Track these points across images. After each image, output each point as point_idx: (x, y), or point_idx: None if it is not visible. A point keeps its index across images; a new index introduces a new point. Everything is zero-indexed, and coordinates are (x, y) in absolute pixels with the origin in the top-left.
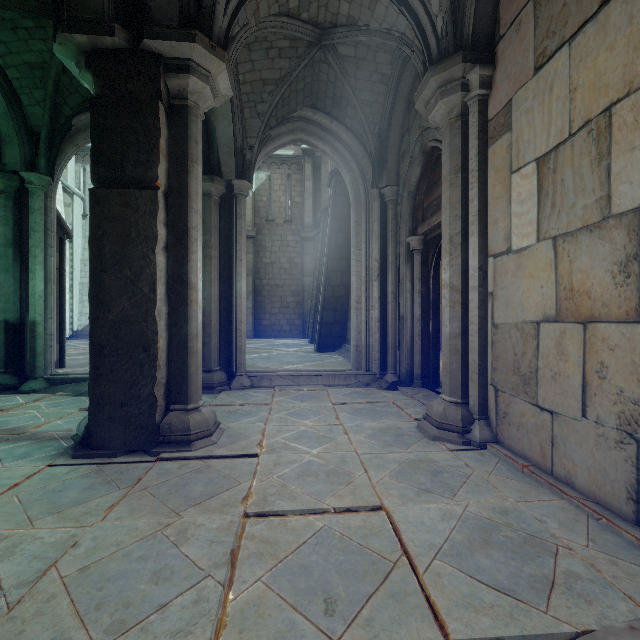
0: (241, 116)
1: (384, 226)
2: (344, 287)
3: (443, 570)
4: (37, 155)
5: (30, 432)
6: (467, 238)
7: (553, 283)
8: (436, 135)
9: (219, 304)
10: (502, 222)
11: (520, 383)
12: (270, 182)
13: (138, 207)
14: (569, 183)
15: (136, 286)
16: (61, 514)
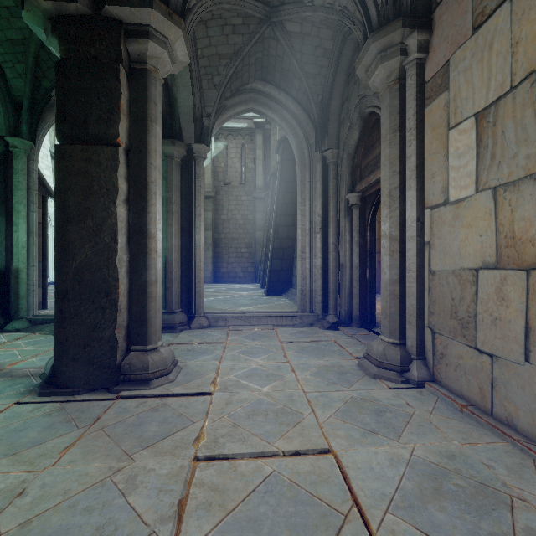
0: (199, 87)
1: (326, 185)
2: (290, 239)
3: (397, 526)
4: (20, 122)
5: (6, 369)
6: (405, 192)
7: (493, 231)
8: (374, 101)
9: (180, 253)
10: (439, 176)
11: (458, 326)
12: (227, 151)
13: (100, 162)
14: (510, 134)
15: (98, 236)
16: (17, 456)
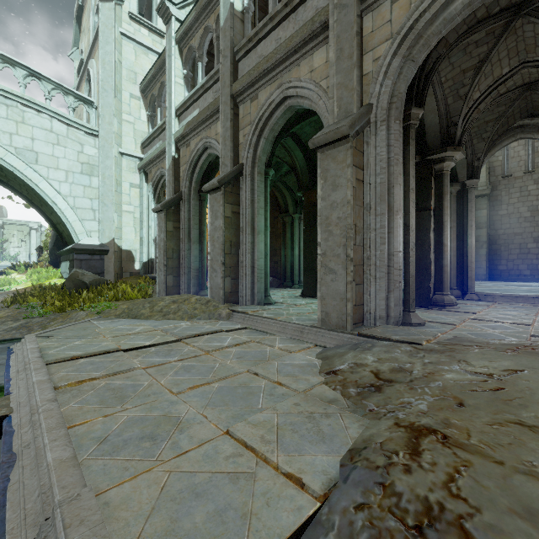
0: (471, 144)
1: None
2: None
3: None
4: None
5: None
6: None
7: None
8: None
9: (456, 252)
10: None
11: None
12: None
13: (423, 218)
14: None
15: (422, 247)
16: None
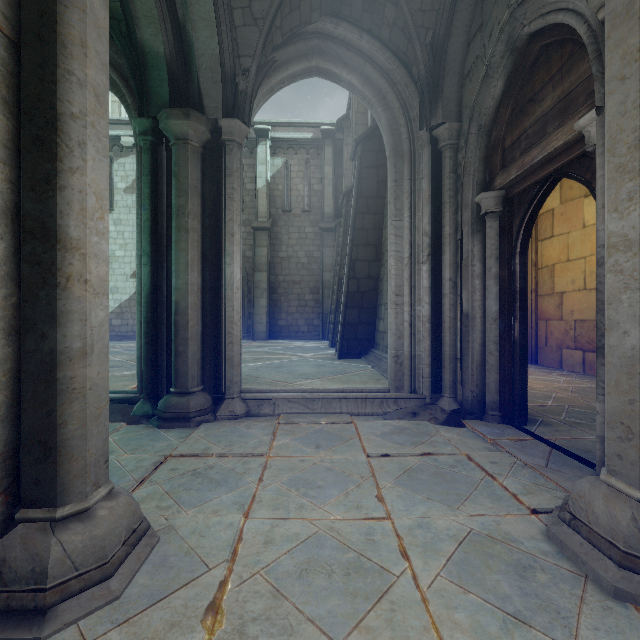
0: (230, 23)
1: (436, 185)
2: (372, 280)
3: None
4: None
5: None
6: None
7: None
8: (547, 1)
9: (202, 297)
10: None
11: None
12: (287, 171)
13: None
14: None
15: None
16: None
